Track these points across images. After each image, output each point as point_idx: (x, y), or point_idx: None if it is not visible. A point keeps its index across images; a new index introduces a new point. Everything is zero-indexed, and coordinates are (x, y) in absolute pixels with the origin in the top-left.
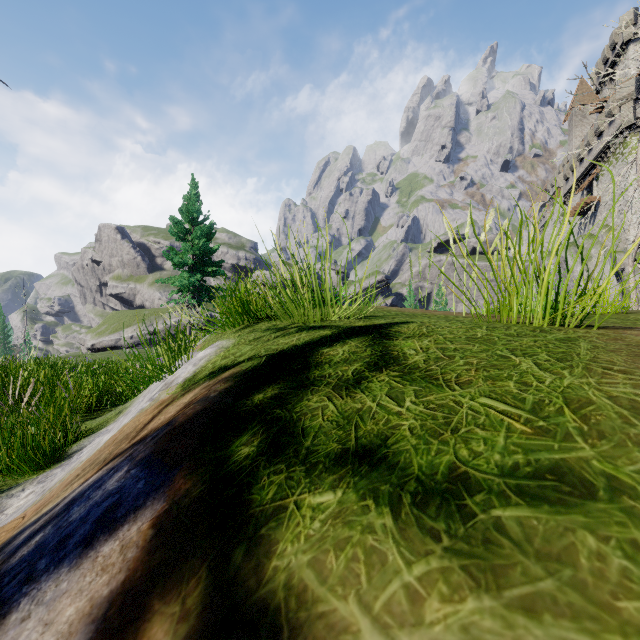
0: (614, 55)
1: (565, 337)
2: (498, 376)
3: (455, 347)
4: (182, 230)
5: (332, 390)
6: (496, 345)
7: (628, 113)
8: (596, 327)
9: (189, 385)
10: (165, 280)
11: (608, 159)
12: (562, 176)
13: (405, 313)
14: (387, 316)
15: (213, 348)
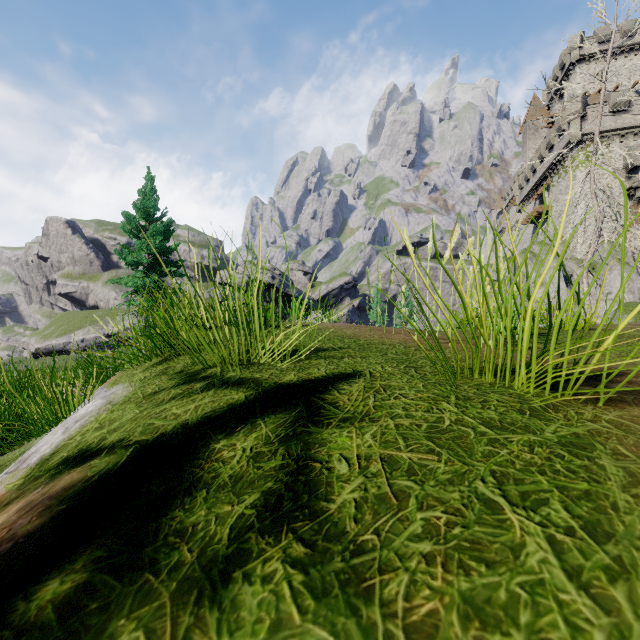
0: (563, 74)
1: (571, 434)
2: (489, 598)
3: (411, 459)
4: (136, 227)
5: (171, 600)
6: (474, 457)
7: (576, 129)
8: (603, 402)
9: (31, 479)
10: (117, 280)
11: (558, 171)
12: (517, 185)
13: (360, 342)
14: (336, 350)
15: (102, 400)
